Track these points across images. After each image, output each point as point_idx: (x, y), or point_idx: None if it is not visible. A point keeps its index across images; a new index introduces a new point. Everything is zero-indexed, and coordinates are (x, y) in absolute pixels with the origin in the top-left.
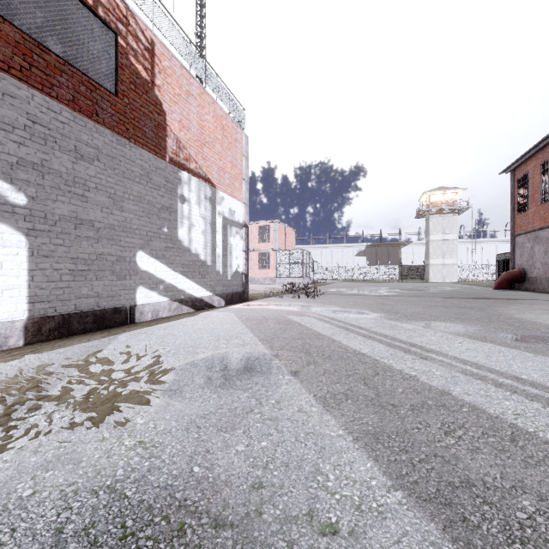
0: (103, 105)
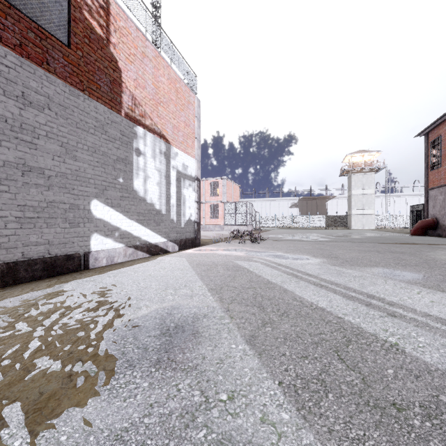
0: (54, 54)
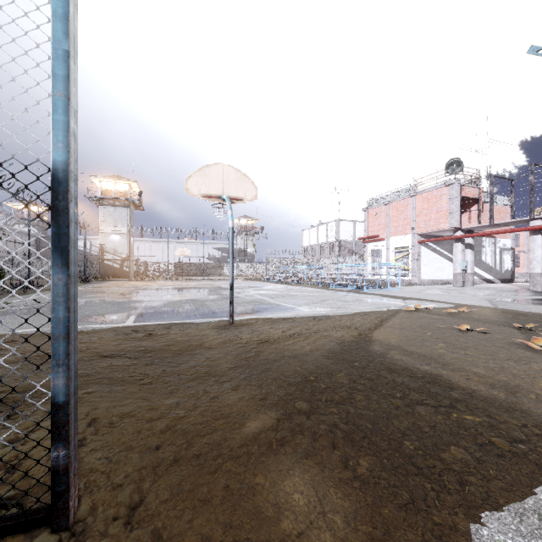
0: None
